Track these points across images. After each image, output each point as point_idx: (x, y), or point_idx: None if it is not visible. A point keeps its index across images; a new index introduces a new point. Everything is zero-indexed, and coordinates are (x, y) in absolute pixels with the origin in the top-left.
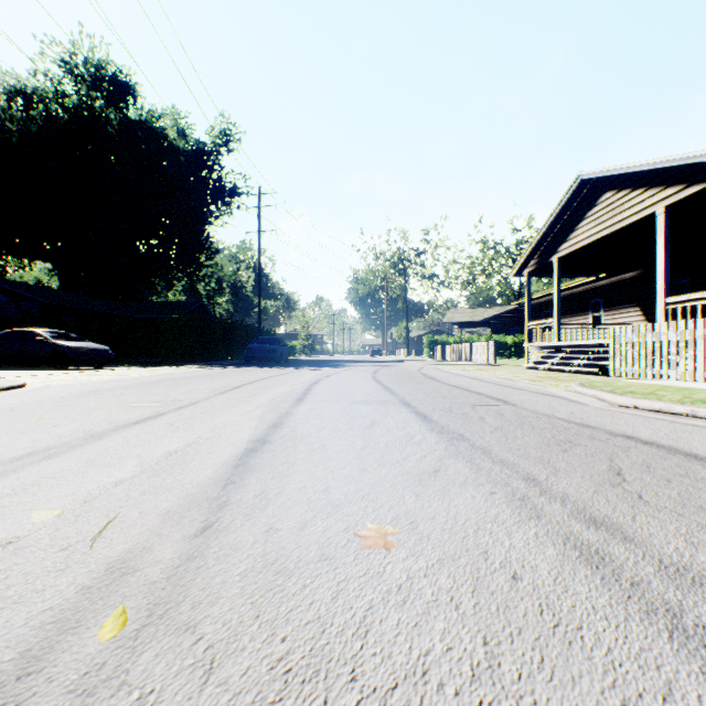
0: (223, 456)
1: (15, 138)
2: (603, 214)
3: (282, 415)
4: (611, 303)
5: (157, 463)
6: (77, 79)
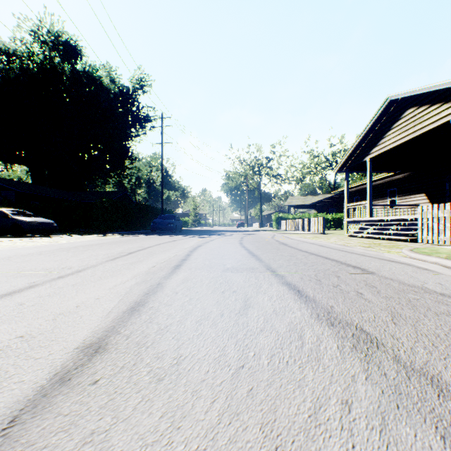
0: None
1: None
2: (407, 125)
3: (151, 288)
4: (404, 191)
5: None
6: (42, 44)
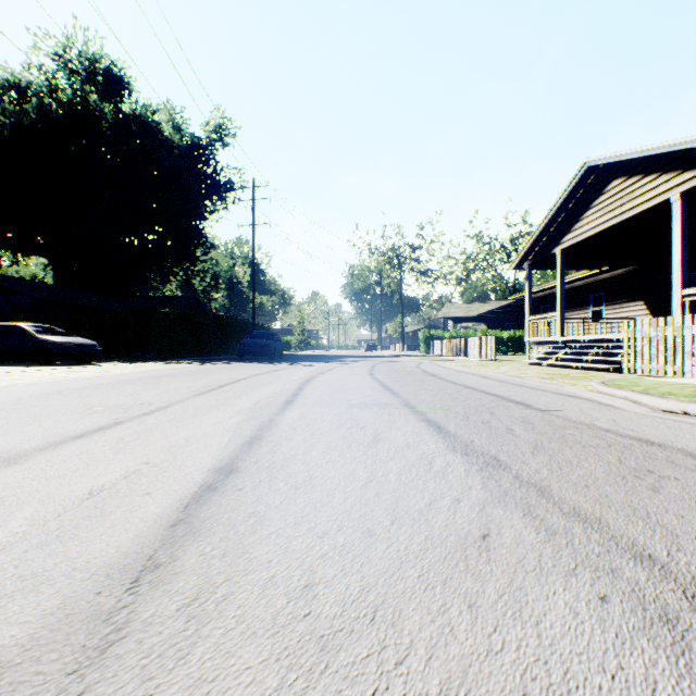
0: (163, 500)
1: (7, 131)
2: (612, 202)
3: (264, 425)
4: (613, 297)
5: (57, 517)
6: (71, 73)
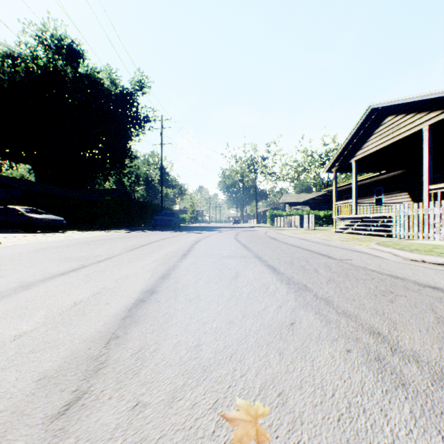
0: (116, 306)
1: (6, 84)
2: (386, 131)
3: (171, 267)
4: (389, 190)
5: (59, 314)
6: (46, 48)
